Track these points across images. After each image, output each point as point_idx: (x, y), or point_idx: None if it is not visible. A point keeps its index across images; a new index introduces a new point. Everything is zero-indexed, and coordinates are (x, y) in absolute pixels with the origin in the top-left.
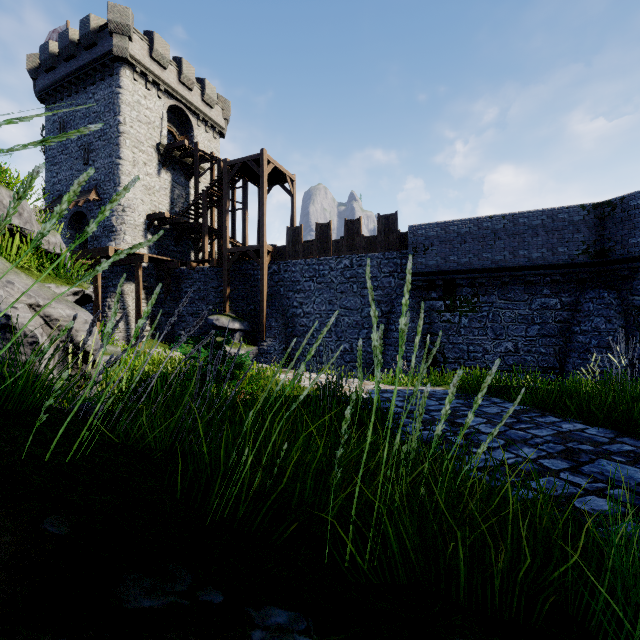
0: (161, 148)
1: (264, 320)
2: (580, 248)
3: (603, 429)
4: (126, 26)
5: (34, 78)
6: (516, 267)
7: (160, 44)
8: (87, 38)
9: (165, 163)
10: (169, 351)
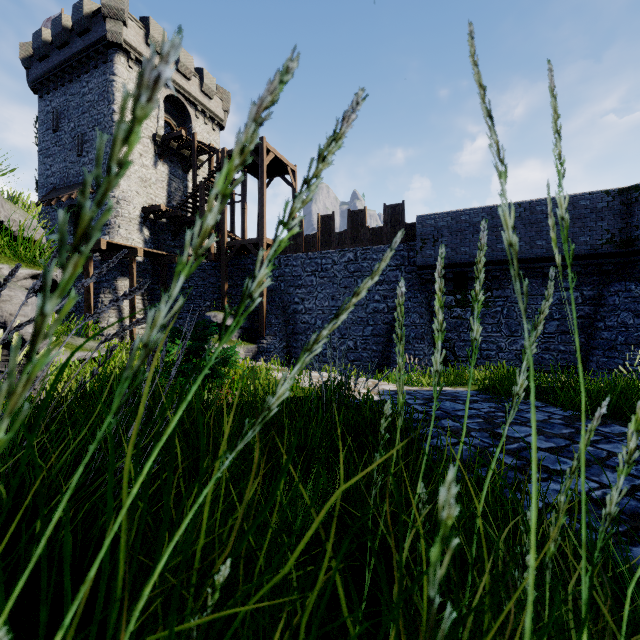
0: (157, 139)
1: (264, 317)
2: (604, 237)
3: None
4: (120, 10)
5: (27, 67)
6: (533, 258)
7: (156, 30)
8: (80, 24)
9: (162, 154)
10: None
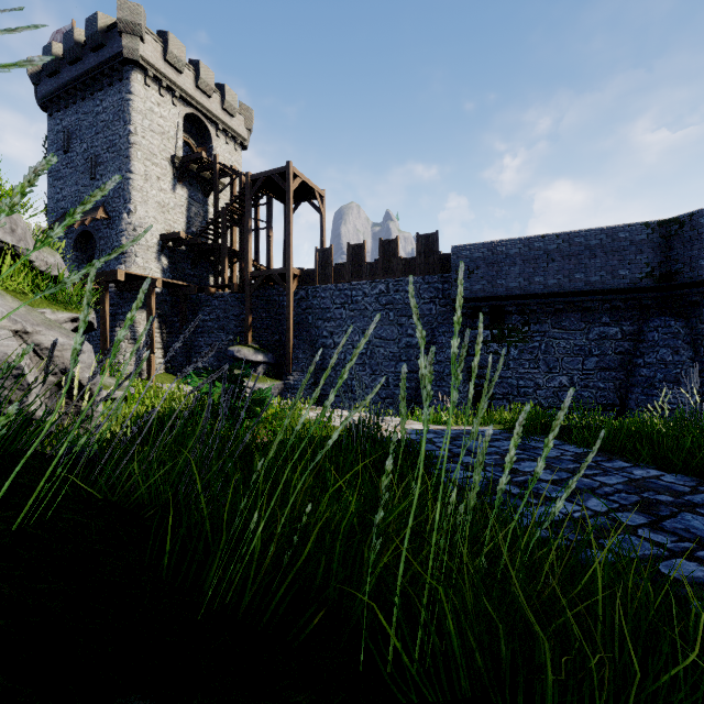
0: (176, 161)
1: (290, 351)
2: (643, 271)
3: (682, 476)
4: (137, 25)
5: (36, 83)
6: (572, 292)
7: (175, 45)
8: (94, 39)
9: (181, 177)
10: (184, 386)
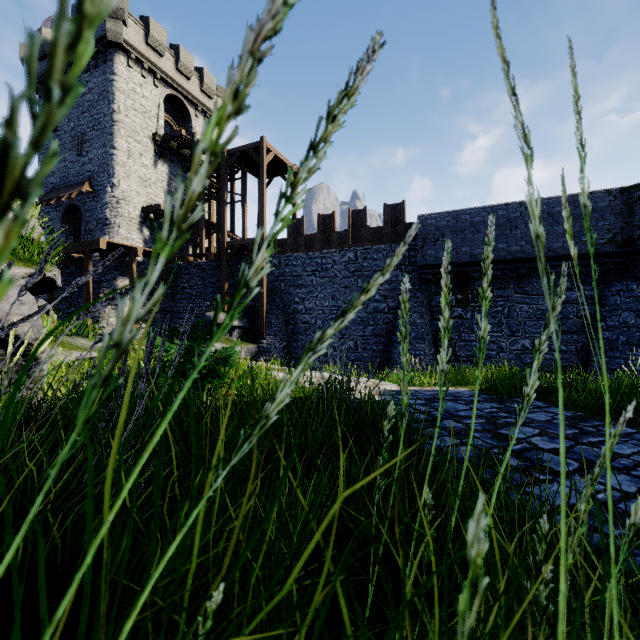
0: (157, 138)
1: (264, 316)
2: (605, 237)
3: None
4: (120, 10)
5: None
6: (534, 258)
7: (156, 30)
8: None
9: (162, 154)
10: None
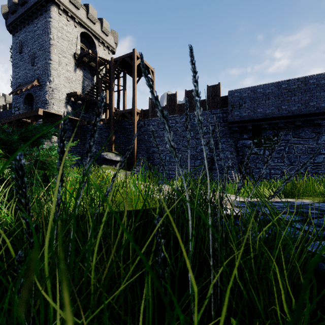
0: (76, 56)
1: (135, 155)
2: None
3: None
4: None
5: (6, 18)
6: (307, 114)
7: None
8: None
9: (79, 65)
10: None
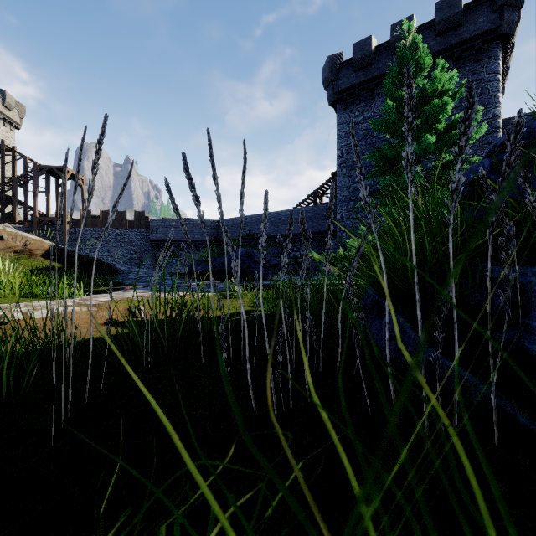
0: None
1: None
2: (212, 235)
3: None
4: None
5: None
6: (192, 240)
7: None
8: None
9: None
10: None
